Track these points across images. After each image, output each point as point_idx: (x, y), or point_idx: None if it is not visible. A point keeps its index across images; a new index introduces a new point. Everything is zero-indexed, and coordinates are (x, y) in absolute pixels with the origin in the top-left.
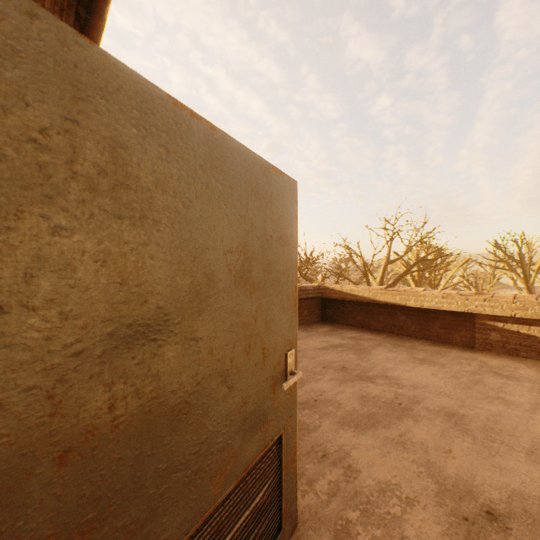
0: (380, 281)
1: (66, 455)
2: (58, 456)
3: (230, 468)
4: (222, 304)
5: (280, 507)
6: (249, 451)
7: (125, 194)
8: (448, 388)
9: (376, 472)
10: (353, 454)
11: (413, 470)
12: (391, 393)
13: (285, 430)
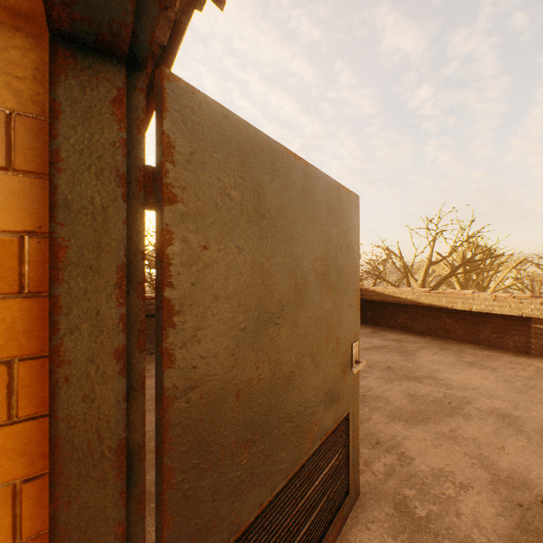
0: (421, 283)
1: (239, 393)
2: (236, 393)
3: (316, 430)
4: (312, 300)
5: (347, 474)
6: (328, 420)
7: (263, 222)
8: (500, 391)
9: (429, 460)
10: (405, 443)
11: (466, 461)
12: (439, 393)
13: (351, 410)
